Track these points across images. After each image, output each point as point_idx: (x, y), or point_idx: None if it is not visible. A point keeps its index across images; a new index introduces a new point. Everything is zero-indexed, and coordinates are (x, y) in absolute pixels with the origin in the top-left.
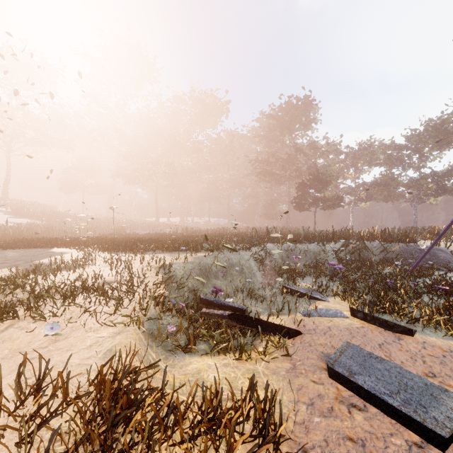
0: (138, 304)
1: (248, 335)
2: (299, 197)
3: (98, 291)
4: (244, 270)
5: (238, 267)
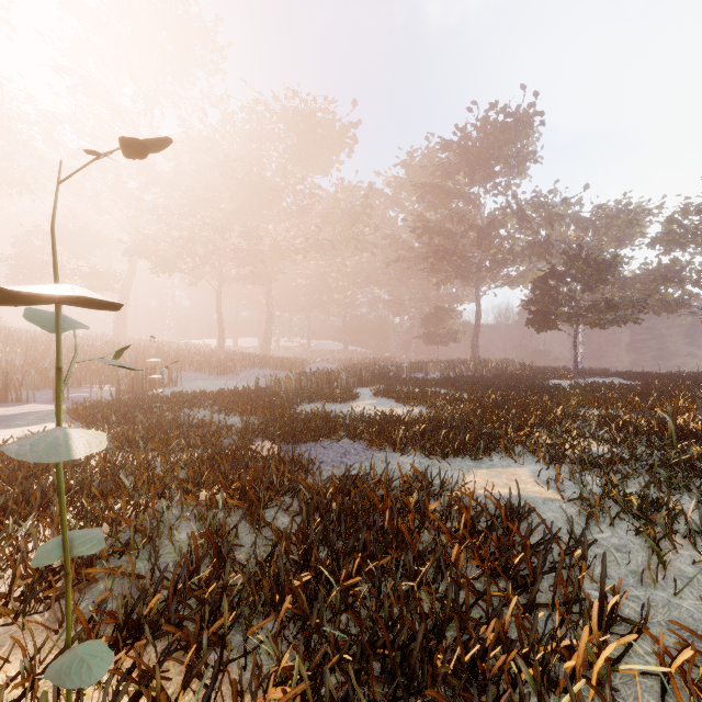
0: None
1: None
2: (542, 300)
3: None
4: None
5: None
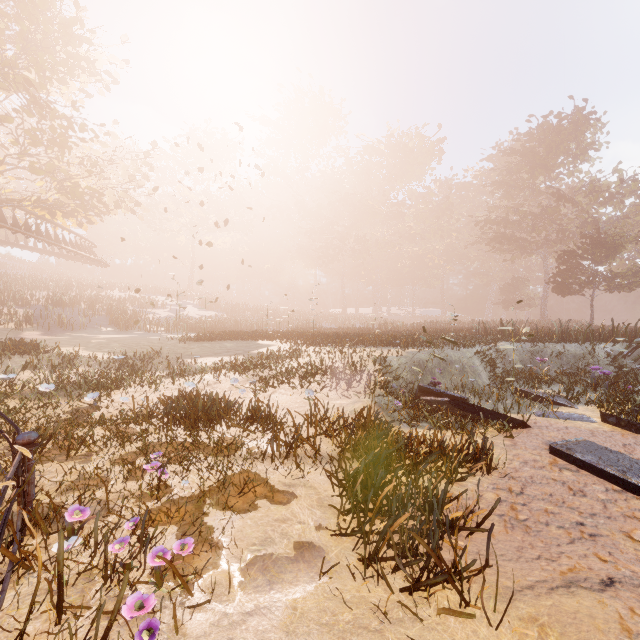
0: (364, 385)
1: (469, 423)
2: (562, 273)
3: (330, 372)
4: (466, 369)
5: (459, 365)
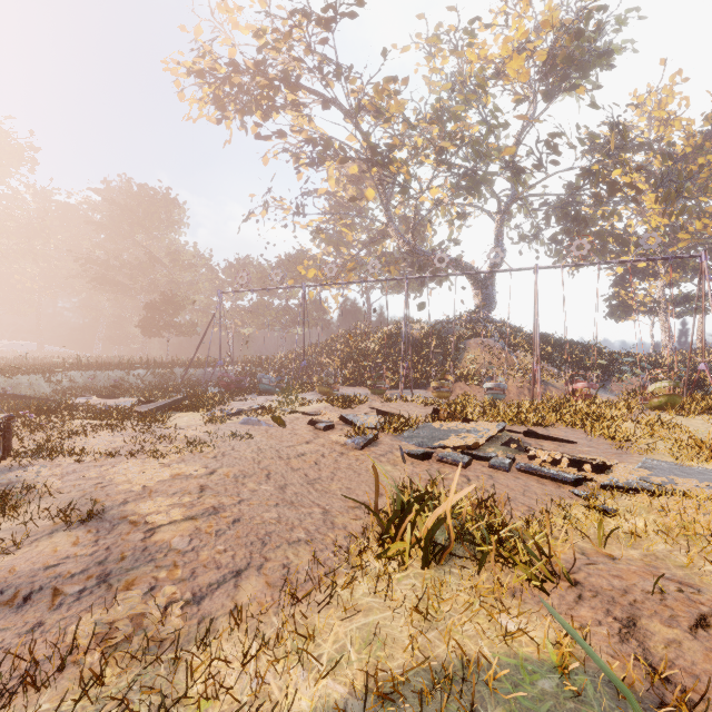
0: None
1: None
2: (148, 320)
3: None
4: (34, 386)
5: (28, 384)
